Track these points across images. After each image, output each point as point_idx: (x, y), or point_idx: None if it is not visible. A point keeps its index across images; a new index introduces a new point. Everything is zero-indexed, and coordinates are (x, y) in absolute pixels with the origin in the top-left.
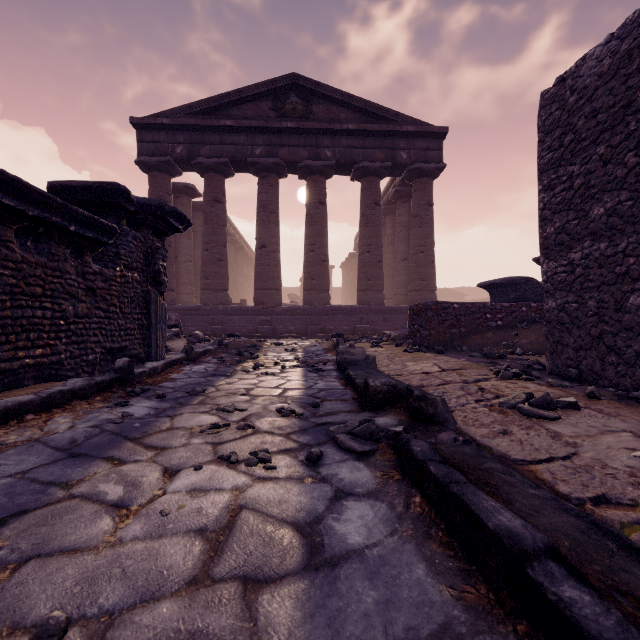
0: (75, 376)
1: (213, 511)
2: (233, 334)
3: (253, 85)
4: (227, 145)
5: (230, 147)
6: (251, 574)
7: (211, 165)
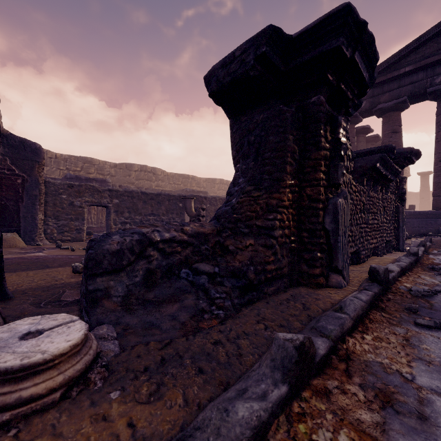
0: (380, 254)
1: None
2: (425, 233)
3: (433, 27)
4: (405, 86)
5: (408, 87)
6: None
7: (390, 107)
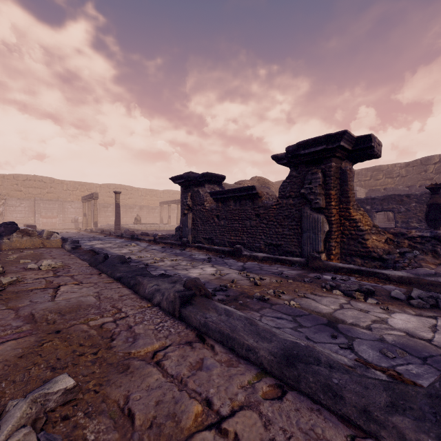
0: (252, 251)
1: (139, 255)
2: None
3: None
4: None
5: None
6: (127, 254)
7: None
